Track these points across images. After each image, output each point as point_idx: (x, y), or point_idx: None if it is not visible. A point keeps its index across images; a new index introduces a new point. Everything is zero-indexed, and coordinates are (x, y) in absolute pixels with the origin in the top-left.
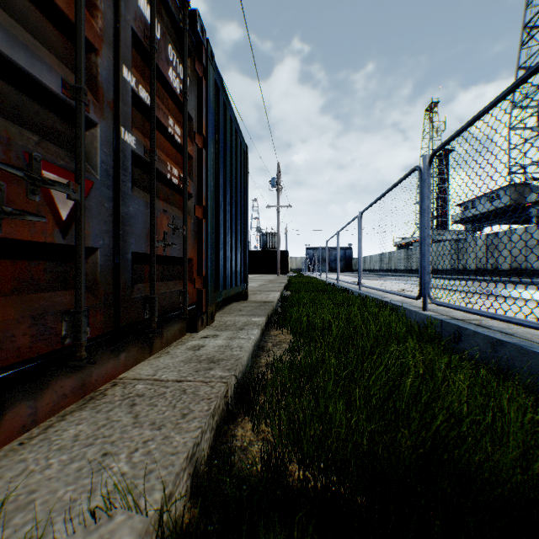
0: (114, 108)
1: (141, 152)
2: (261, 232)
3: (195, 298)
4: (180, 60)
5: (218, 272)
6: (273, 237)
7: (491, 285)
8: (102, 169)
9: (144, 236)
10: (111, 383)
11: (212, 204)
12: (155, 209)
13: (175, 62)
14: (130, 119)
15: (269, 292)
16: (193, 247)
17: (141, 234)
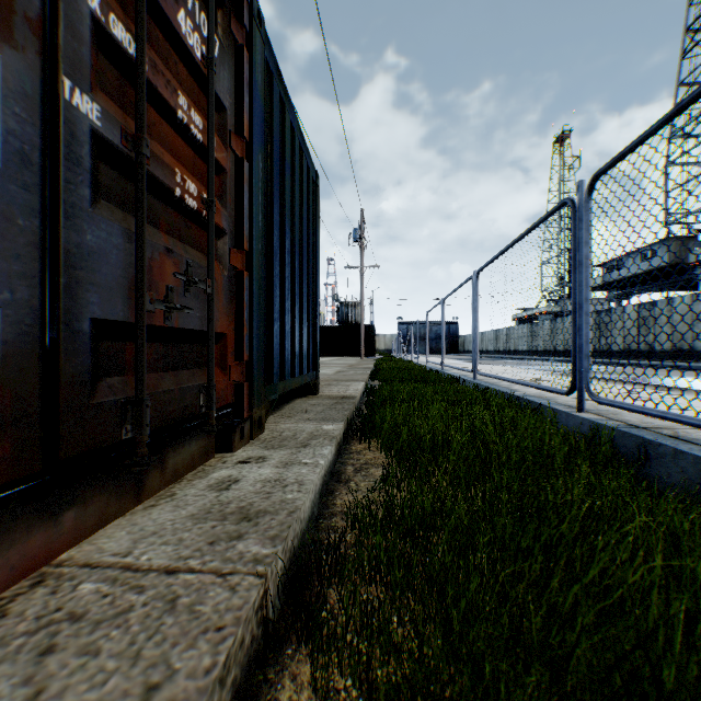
0: (43, 34)
1: (116, 138)
2: (339, 301)
3: (231, 396)
4: (202, 5)
5: (271, 355)
6: (354, 308)
7: (648, 371)
8: (8, 148)
9: (122, 290)
10: (34, 577)
11: (261, 249)
12: (145, 243)
13: (192, 5)
14: (86, 68)
15: (349, 382)
16: (227, 314)
17: (114, 287)
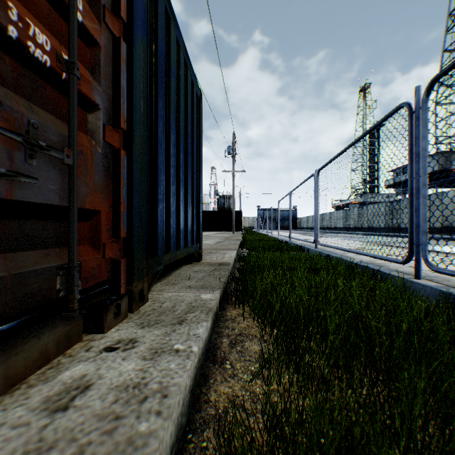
0: None
1: None
2: (218, 194)
3: (107, 273)
4: None
5: (156, 231)
6: (229, 200)
7: (430, 241)
8: None
9: None
10: None
11: (142, 133)
12: None
13: None
14: None
15: (225, 251)
16: (101, 191)
17: None
